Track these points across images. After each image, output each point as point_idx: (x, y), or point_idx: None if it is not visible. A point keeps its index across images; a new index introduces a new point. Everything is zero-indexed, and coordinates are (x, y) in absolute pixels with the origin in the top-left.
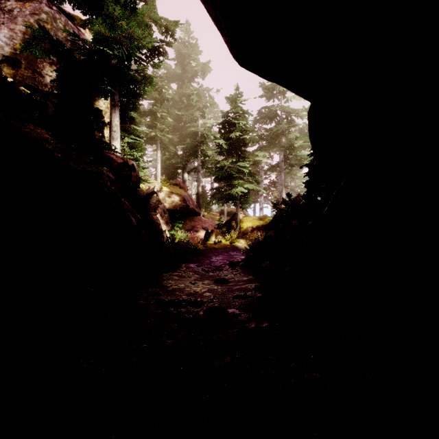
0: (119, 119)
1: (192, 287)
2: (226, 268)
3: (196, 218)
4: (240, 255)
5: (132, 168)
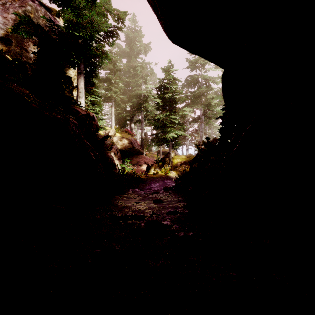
0: (84, 83)
1: (136, 206)
2: (161, 192)
3: (140, 156)
4: (172, 182)
5: (92, 118)
